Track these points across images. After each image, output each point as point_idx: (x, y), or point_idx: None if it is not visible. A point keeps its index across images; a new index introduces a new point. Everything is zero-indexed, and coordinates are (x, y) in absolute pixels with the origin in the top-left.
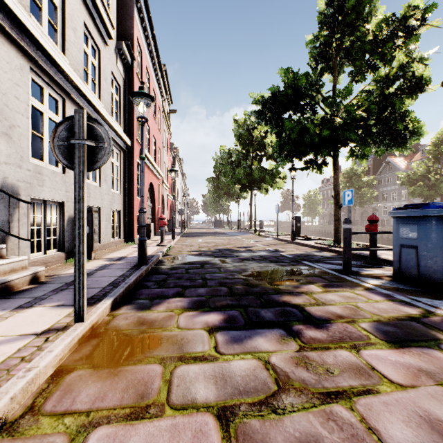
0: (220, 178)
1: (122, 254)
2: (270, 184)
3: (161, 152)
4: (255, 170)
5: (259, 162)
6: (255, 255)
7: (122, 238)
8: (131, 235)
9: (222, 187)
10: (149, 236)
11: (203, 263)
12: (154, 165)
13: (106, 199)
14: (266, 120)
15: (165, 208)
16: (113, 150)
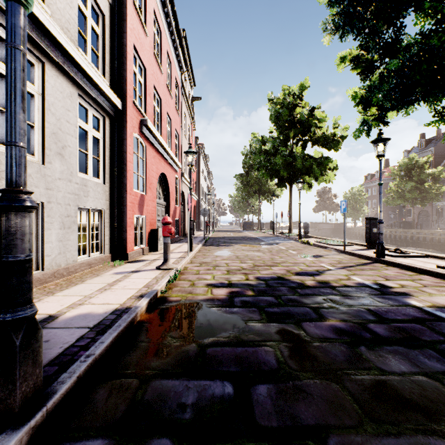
0: (250, 174)
1: (63, 302)
2: (319, 176)
3: (180, 138)
4: (298, 158)
5: (302, 149)
6: (359, 312)
7: (107, 253)
8: (123, 248)
9: (252, 185)
10: (156, 246)
11: (242, 363)
12: (166, 149)
13: (62, 188)
14: (360, 29)
15: (186, 208)
16: (86, 110)
